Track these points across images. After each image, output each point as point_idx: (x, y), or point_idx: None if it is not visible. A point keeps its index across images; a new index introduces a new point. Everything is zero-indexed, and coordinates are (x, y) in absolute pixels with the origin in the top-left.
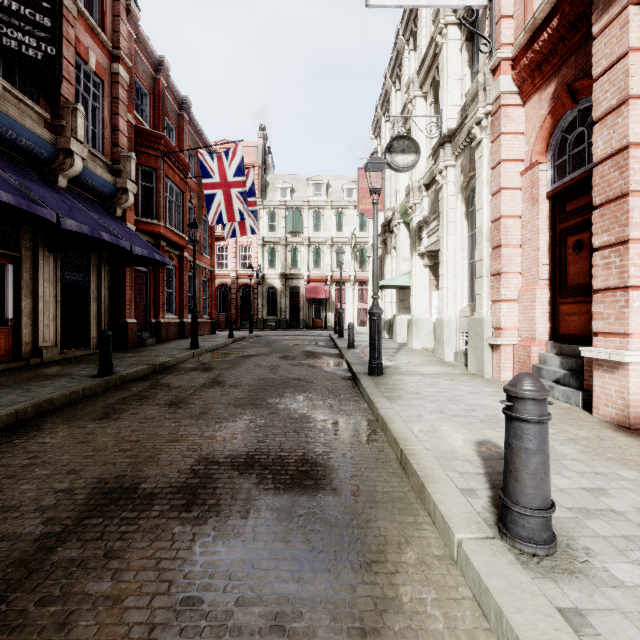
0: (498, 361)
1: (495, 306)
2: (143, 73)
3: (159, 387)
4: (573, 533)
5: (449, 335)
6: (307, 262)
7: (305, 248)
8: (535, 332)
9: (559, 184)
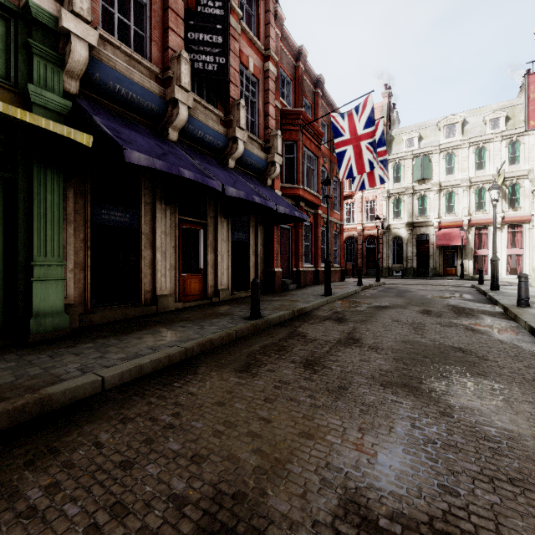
0: None
1: None
2: (287, 65)
3: (296, 337)
4: None
5: None
6: (437, 208)
7: (435, 194)
8: None
9: None
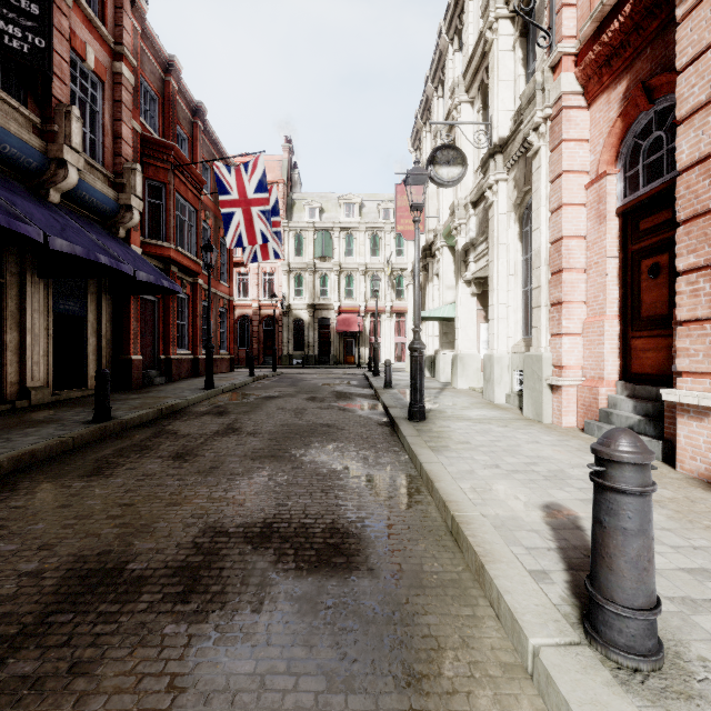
0: (559, 404)
1: (555, 340)
2: (151, 74)
3: (164, 435)
4: (681, 635)
5: (500, 373)
6: (338, 291)
7: (336, 275)
8: (603, 371)
9: (631, 198)
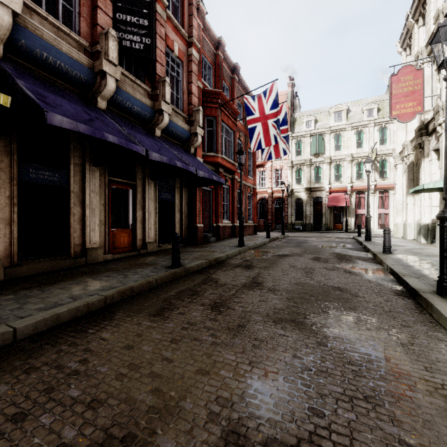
0: None
1: None
2: (208, 52)
3: (209, 282)
4: None
5: None
6: (328, 177)
7: (327, 165)
8: None
9: None
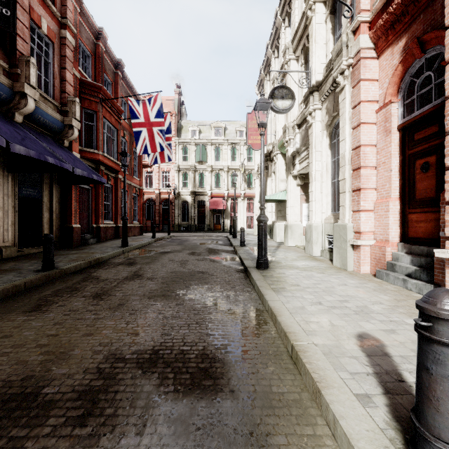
0: (358, 258)
1: (355, 215)
2: (86, 39)
3: (90, 280)
4: None
5: (317, 237)
6: (210, 183)
7: (209, 173)
8: (389, 235)
9: (408, 118)
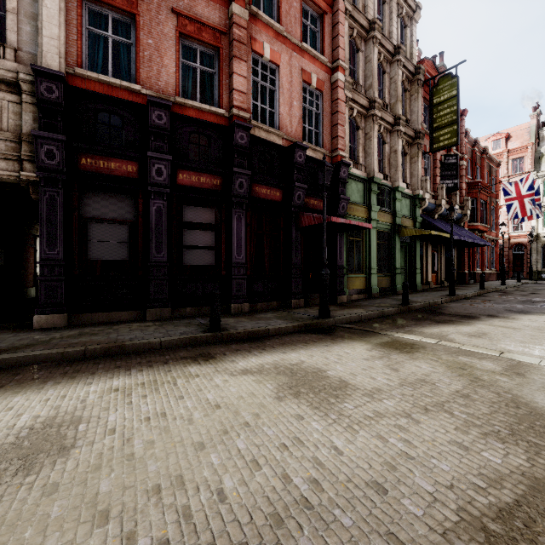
0: None
1: None
2: (468, 153)
3: (509, 293)
4: None
5: None
6: None
7: None
8: None
9: None
